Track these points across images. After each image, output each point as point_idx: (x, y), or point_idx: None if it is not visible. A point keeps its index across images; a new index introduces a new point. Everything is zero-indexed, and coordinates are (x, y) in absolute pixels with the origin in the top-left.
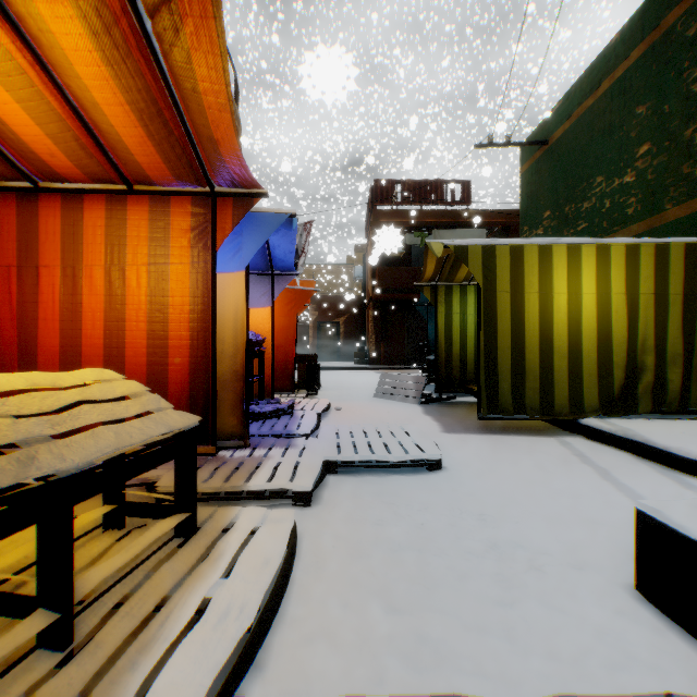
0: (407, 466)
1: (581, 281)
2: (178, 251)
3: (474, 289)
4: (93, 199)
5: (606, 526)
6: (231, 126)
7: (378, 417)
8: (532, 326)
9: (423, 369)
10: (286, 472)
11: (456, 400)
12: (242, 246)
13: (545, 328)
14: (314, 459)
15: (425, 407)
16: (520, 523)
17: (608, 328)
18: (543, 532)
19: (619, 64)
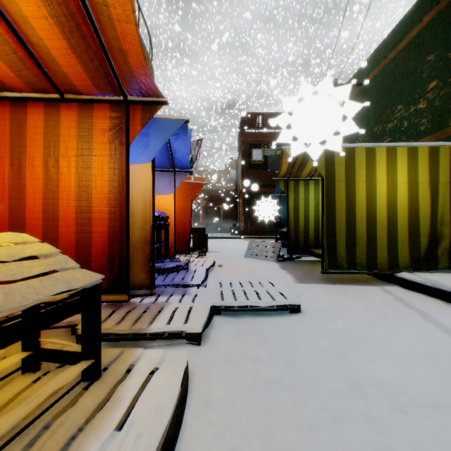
0: (274, 310)
1: (396, 173)
2: (99, 145)
3: (314, 182)
4: (34, 106)
5: (444, 364)
6: (136, 37)
7: (248, 271)
8: (360, 206)
9: (277, 238)
10: (182, 315)
11: (301, 259)
12: (149, 144)
13: (370, 207)
14: (203, 304)
15: (280, 264)
16: (372, 361)
17: (416, 207)
18: (394, 370)
19: (414, 27)
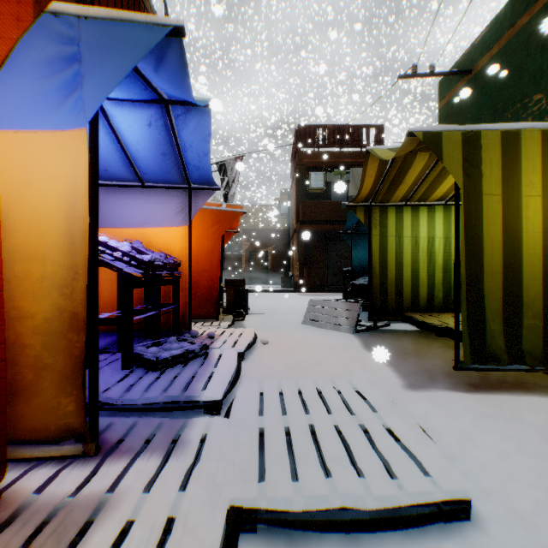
0: (407, 523)
1: None
2: None
3: (410, 209)
4: None
5: None
6: None
7: (312, 356)
8: (530, 241)
9: (346, 293)
10: None
11: (390, 328)
12: (82, 82)
13: None
14: (207, 506)
15: (362, 339)
16: None
17: None
18: None
19: None
